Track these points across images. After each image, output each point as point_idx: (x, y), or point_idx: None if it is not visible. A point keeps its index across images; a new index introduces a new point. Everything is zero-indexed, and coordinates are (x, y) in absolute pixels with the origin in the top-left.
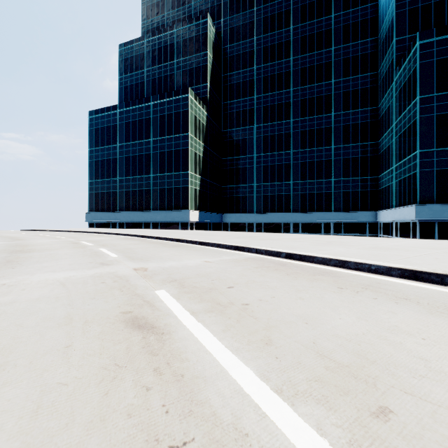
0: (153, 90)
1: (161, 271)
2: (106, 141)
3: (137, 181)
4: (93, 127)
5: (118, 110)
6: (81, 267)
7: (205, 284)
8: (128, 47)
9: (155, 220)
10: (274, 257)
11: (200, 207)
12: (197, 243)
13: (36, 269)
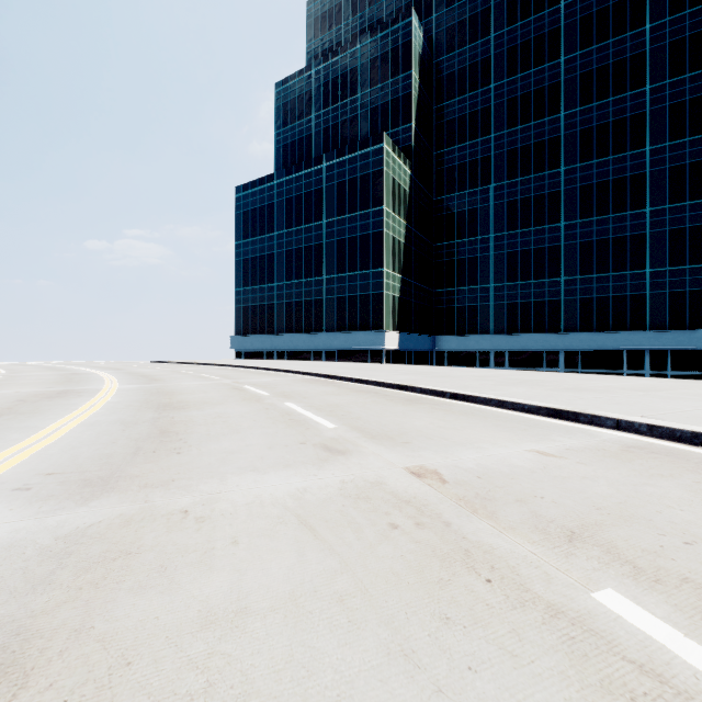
0: (325, 146)
1: (485, 488)
2: (258, 229)
3: (303, 287)
4: (241, 210)
5: (276, 181)
6: (297, 459)
7: (701, 567)
8: (288, 86)
9: (329, 346)
10: (692, 447)
11: (400, 326)
12: (447, 395)
13: (220, 460)
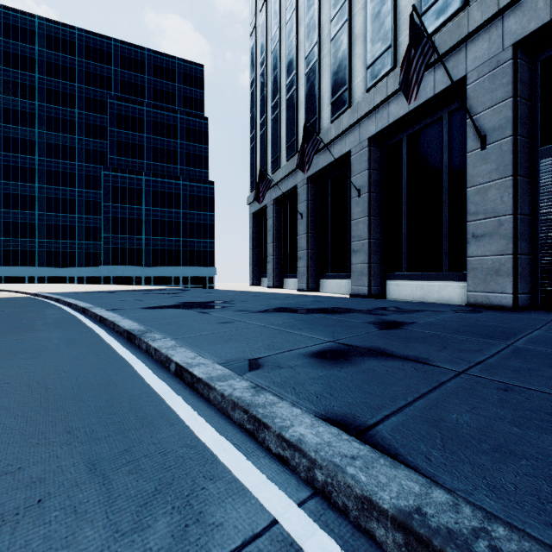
0: None
1: None
2: None
3: None
4: None
5: None
6: None
7: None
8: None
9: None
10: None
11: None
12: None
13: None
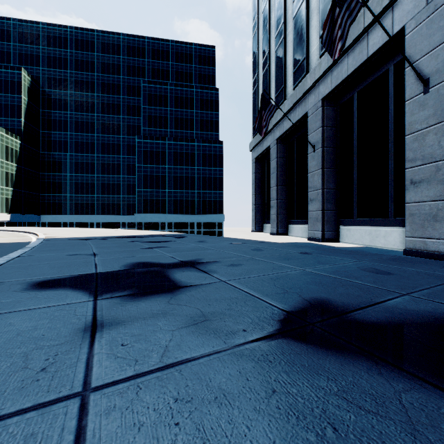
0: None
1: None
2: None
3: None
4: None
5: None
6: None
7: None
8: None
9: None
10: None
11: (13, 211)
12: None
13: None
